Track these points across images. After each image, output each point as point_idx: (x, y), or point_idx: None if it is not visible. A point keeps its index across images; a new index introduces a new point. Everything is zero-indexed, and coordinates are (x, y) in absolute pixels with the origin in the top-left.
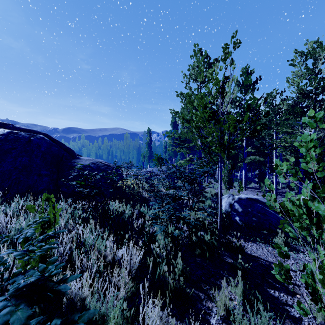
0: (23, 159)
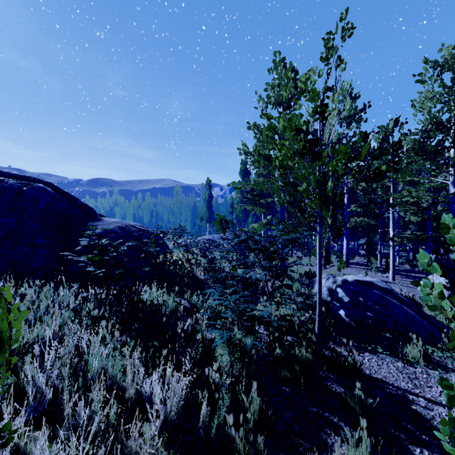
0: (7, 221)
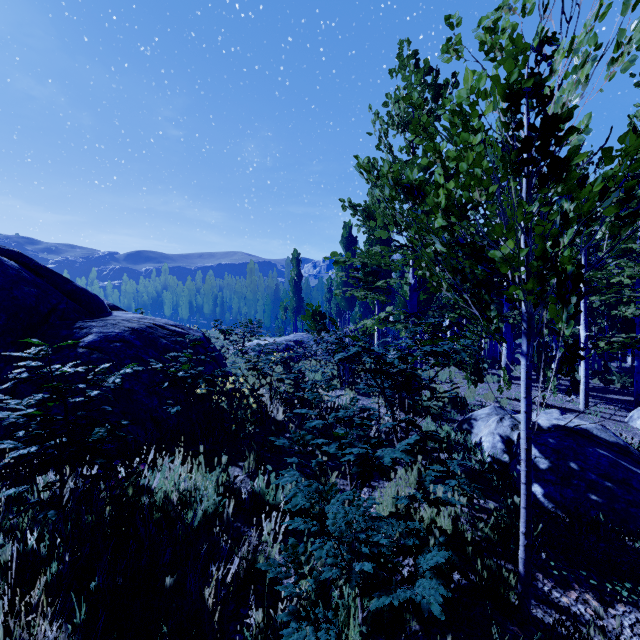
0: None
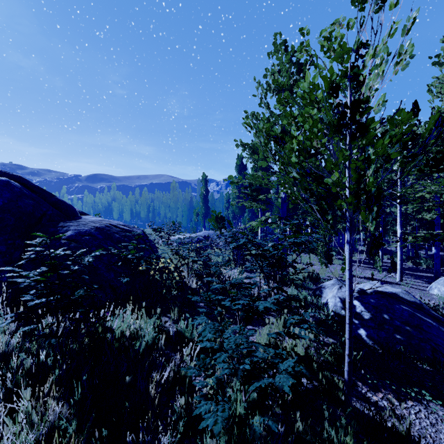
0: None
